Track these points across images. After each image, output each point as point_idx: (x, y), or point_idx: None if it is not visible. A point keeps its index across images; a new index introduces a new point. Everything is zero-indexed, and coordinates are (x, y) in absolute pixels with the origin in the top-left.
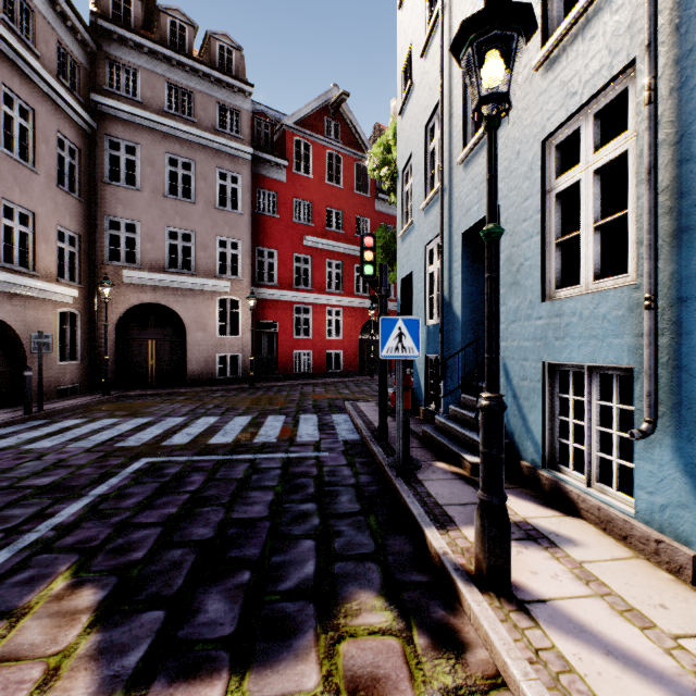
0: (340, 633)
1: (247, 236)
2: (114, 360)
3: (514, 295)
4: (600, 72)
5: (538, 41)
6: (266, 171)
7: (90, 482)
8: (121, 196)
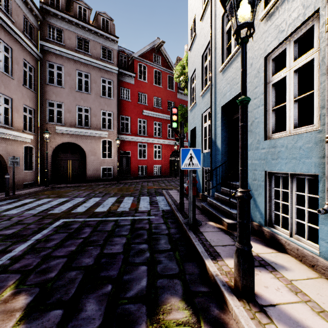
0: (160, 325)
1: (115, 110)
2: (51, 170)
3: (249, 137)
4: (298, 18)
5: (262, 6)
6: (125, 79)
7: (33, 232)
8: (54, 90)
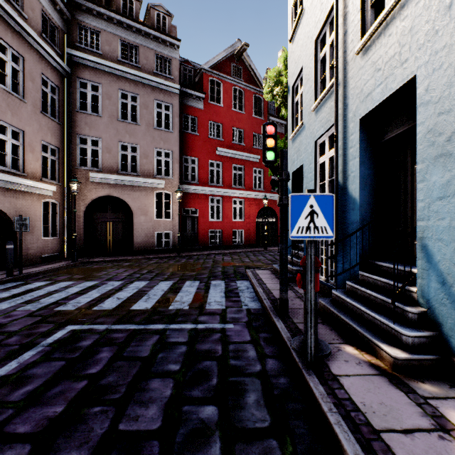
0: None
1: (176, 148)
2: (83, 236)
3: (443, 168)
4: None
5: None
6: (190, 102)
7: (5, 356)
8: (88, 120)
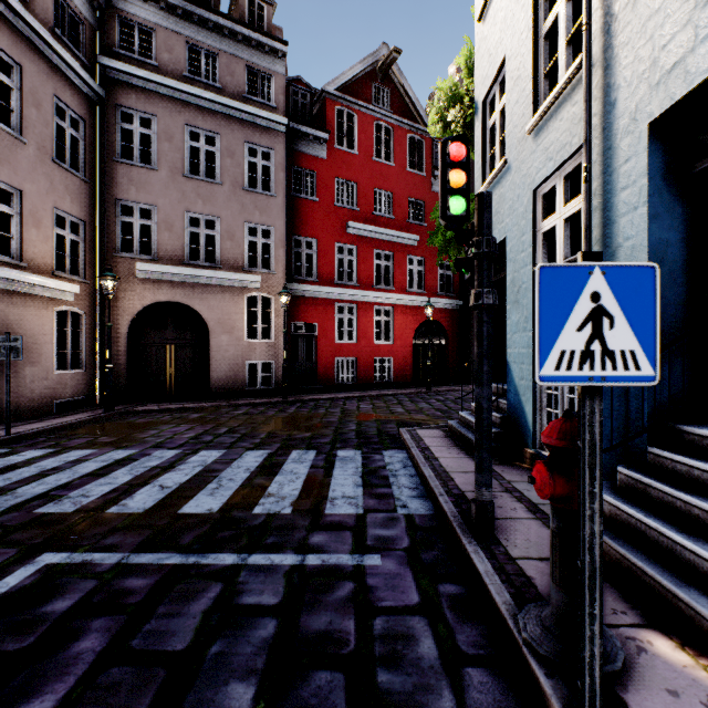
0: None
1: (280, 222)
2: (126, 368)
3: None
4: None
5: None
6: (304, 146)
7: None
8: (134, 176)
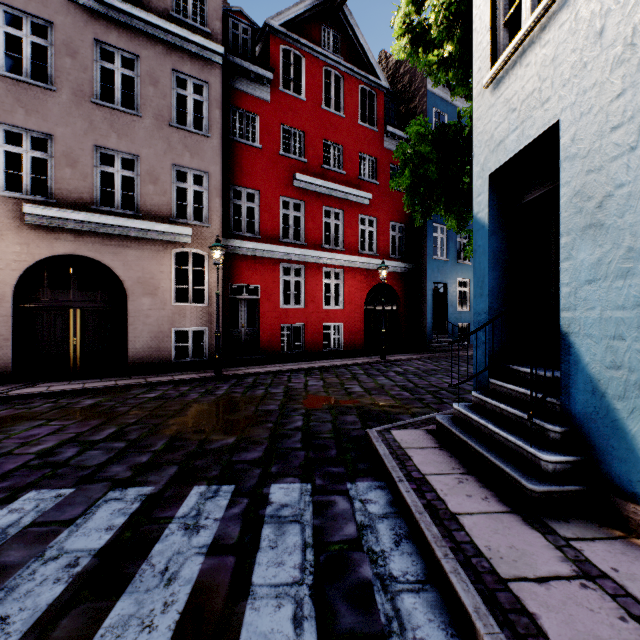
0: None
1: (216, 167)
2: (11, 338)
3: None
4: None
5: None
6: (244, 85)
7: None
8: (22, 95)
